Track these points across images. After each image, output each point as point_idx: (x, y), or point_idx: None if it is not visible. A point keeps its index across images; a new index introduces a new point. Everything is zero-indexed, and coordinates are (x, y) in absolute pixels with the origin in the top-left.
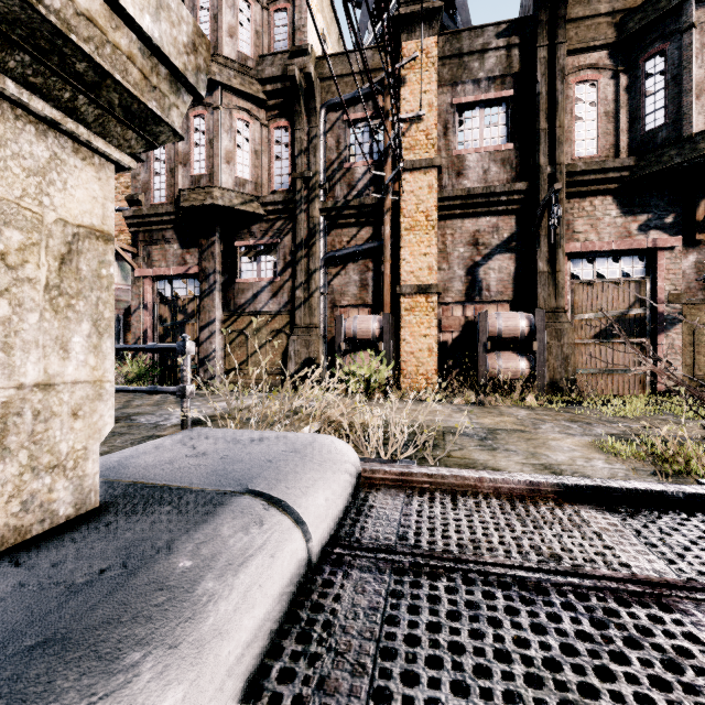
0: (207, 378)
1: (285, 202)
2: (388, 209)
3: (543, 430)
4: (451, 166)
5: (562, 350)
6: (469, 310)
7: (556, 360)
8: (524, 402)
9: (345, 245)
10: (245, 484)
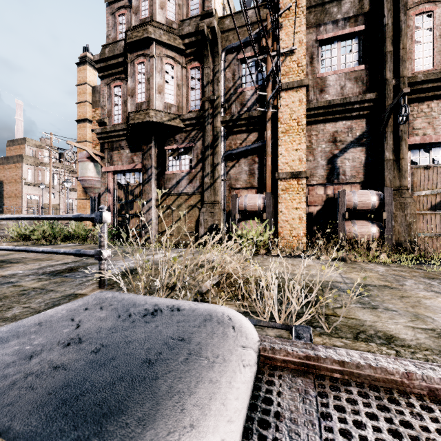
0: (147, 237)
1: (198, 118)
2: (269, 119)
3: (409, 286)
4: (315, 86)
5: (405, 219)
6: (329, 189)
7: (401, 226)
8: (379, 259)
9: (238, 146)
10: (84, 439)
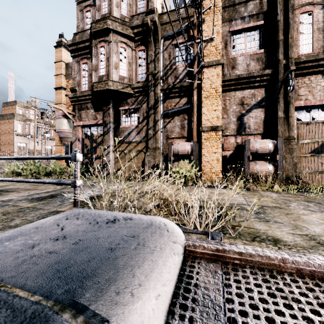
0: (106, 174)
1: (143, 86)
2: (195, 88)
3: (293, 207)
4: (228, 64)
5: (292, 160)
6: (239, 139)
7: (289, 165)
8: (273, 189)
9: (173, 107)
10: (72, 289)
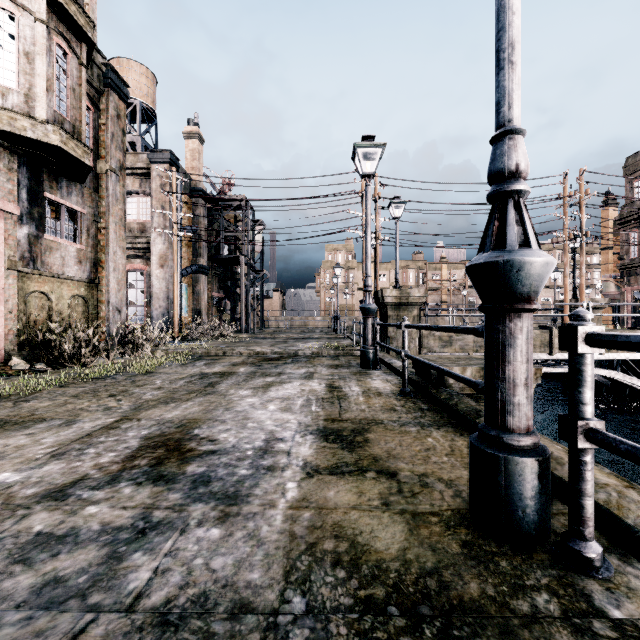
0: None
1: None
2: None
3: None
4: None
5: None
6: None
7: None
8: None
9: None
10: None
